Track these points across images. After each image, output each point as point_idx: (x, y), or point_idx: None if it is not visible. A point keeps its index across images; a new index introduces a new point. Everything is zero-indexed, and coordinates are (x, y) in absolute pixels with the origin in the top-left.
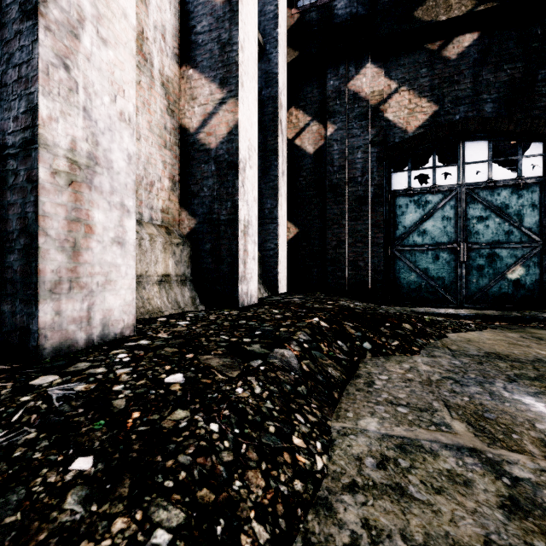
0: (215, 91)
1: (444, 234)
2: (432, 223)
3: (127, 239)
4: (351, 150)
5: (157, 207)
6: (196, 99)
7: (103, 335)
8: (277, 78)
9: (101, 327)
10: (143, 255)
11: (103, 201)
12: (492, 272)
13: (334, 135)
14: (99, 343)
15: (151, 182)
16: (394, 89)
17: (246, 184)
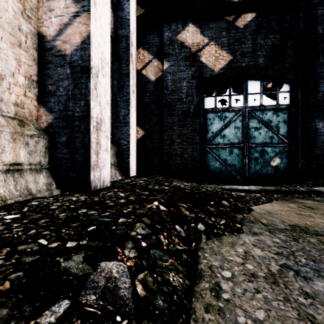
0: (70, 5)
1: (236, 137)
2: (228, 131)
3: None
4: (180, 80)
5: (8, 100)
6: (53, 10)
7: None
8: (129, 22)
9: None
10: None
11: None
12: (263, 161)
13: (168, 69)
14: None
15: (0, 75)
16: (206, 42)
17: (99, 88)
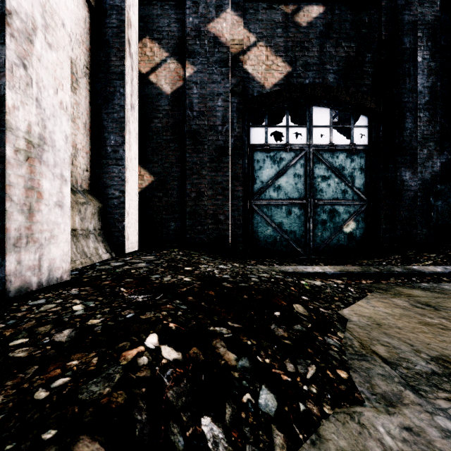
0: None
1: (296, 190)
2: (285, 180)
3: None
4: (212, 96)
5: None
6: None
7: None
8: None
9: None
10: None
11: None
12: (333, 226)
13: (194, 77)
14: None
15: None
16: (253, 42)
17: (37, 69)
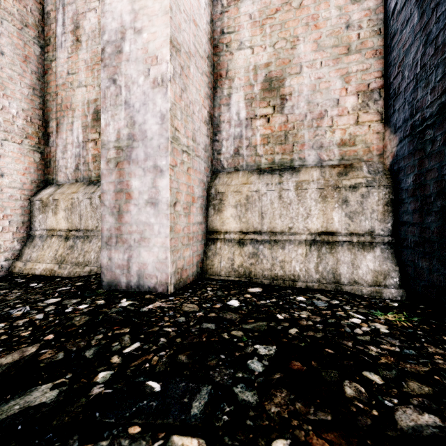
0: None
1: None
2: None
3: (160, 198)
4: None
5: (331, 143)
6: None
7: (139, 285)
8: None
9: (137, 277)
10: (285, 208)
11: (139, 170)
12: None
13: None
14: (136, 290)
15: (319, 115)
16: None
17: None
